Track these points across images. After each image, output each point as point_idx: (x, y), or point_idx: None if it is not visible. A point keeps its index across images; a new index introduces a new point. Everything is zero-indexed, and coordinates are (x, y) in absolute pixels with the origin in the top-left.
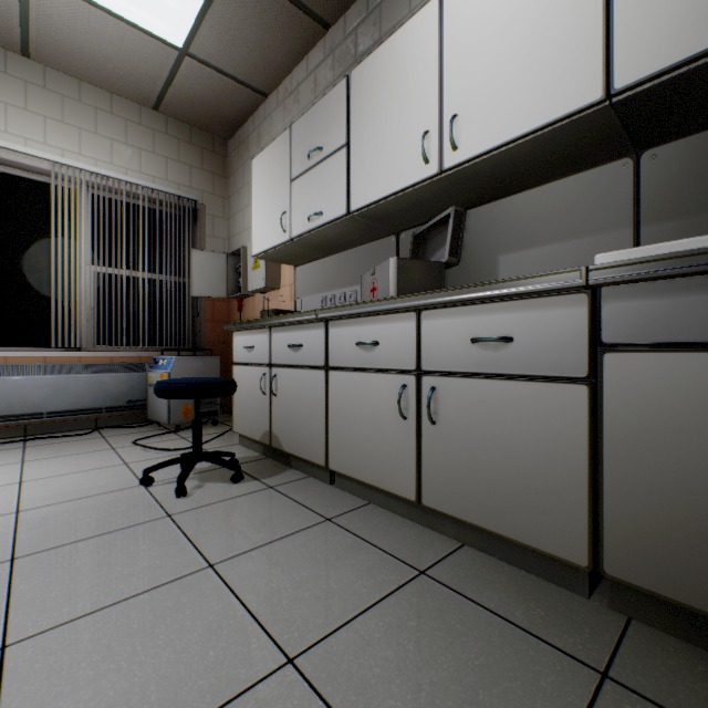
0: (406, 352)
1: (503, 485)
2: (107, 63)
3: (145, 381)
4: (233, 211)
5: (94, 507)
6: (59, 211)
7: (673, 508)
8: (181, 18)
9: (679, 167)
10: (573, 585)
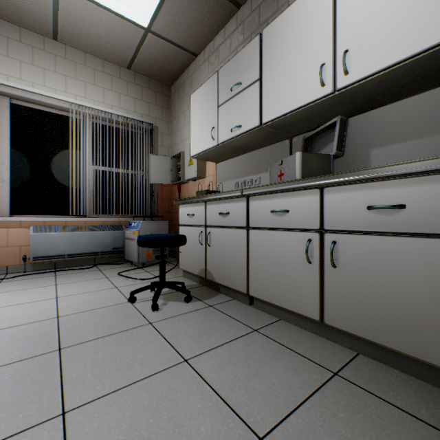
0: (311, 216)
1: (396, 313)
2: (102, 41)
3: (123, 236)
4: (174, 130)
5: (103, 315)
6: (74, 132)
7: None
8: (148, 8)
9: None
10: None
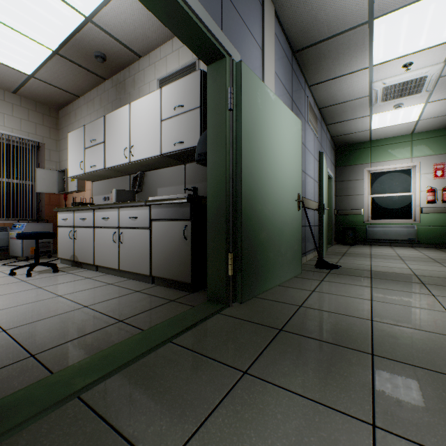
0: (116, 221)
1: (136, 258)
2: None
3: (7, 236)
4: (62, 148)
5: None
6: None
7: (161, 256)
8: (30, 65)
9: (192, 170)
10: (150, 282)
